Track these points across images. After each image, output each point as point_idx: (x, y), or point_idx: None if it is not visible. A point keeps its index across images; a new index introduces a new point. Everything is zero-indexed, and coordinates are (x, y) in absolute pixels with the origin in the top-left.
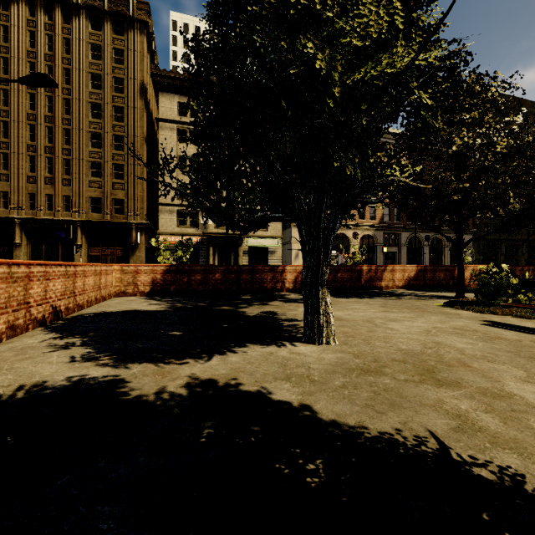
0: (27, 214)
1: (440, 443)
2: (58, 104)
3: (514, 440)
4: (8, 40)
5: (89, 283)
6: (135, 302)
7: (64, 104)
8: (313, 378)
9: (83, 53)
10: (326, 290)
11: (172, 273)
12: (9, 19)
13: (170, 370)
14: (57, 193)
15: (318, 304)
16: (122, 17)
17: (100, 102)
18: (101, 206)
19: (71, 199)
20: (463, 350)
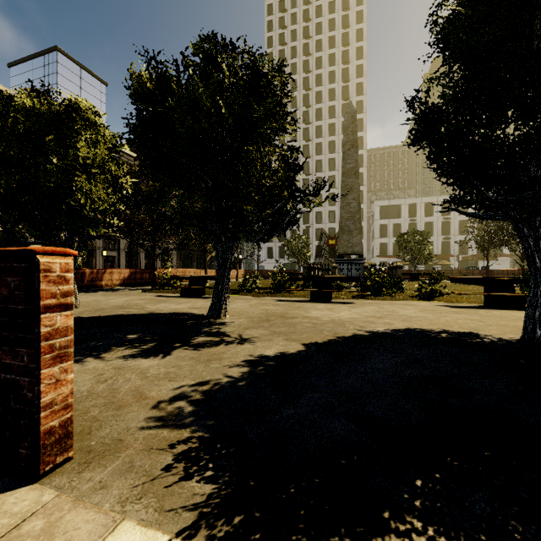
0: None
1: (121, 314)
2: None
3: (139, 311)
4: None
5: None
6: None
7: None
8: (76, 314)
9: None
10: (75, 281)
11: None
12: None
13: None
14: None
15: None
16: None
17: None
18: None
19: None
20: (139, 303)
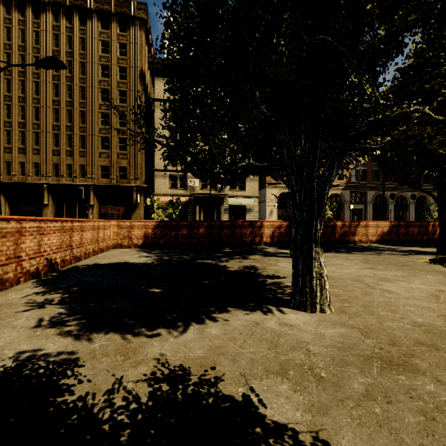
0: (52, 180)
1: None
2: (76, 91)
3: None
4: (39, 42)
5: (86, 237)
6: (127, 254)
7: (81, 91)
8: (318, 373)
9: (95, 49)
10: (319, 249)
11: (161, 228)
12: (39, 26)
13: (137, 347)
14: (75, 163)
15: (310, 265)
16: (125, 17)
17: (108, 88)
18: (109, 173)
19: (86, 167)
20: None
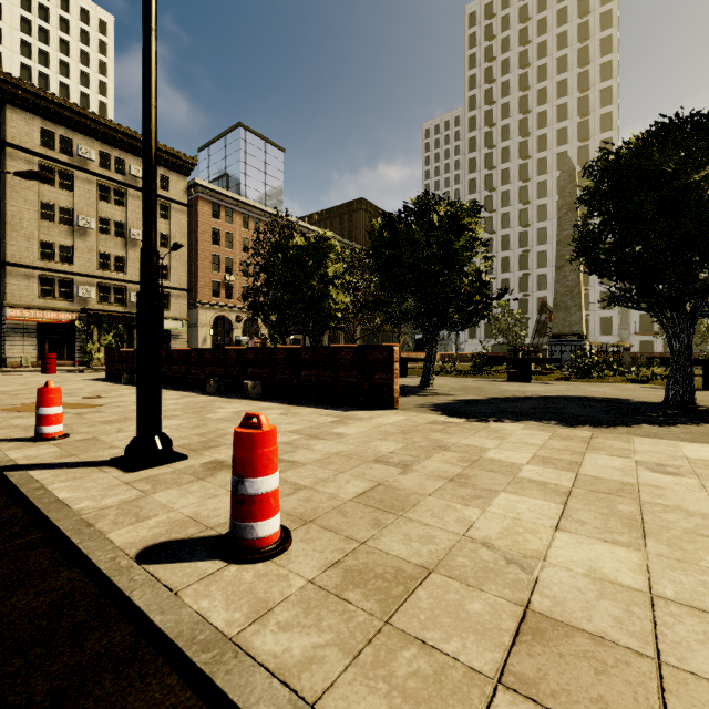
0: None
1: None
2: None
3: None
4: None
5: None
6: None
7: None
8: None
9: None
10: None
11: None
12: None
13: None
14: None
15: None
16: None
17: None
18: None
19: None
20: None
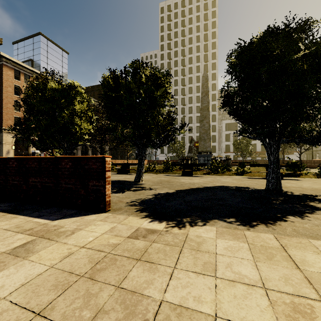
0: None
1: None
2: None
3: None
4: None
5: None
6: None
7: None
8: None
9: None
10: None
11: None
12: None
13: None
14: None
15: None
16: None
17: None
18: None
19: None
20: None
